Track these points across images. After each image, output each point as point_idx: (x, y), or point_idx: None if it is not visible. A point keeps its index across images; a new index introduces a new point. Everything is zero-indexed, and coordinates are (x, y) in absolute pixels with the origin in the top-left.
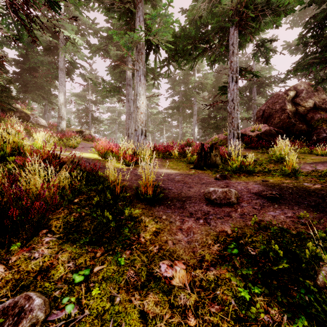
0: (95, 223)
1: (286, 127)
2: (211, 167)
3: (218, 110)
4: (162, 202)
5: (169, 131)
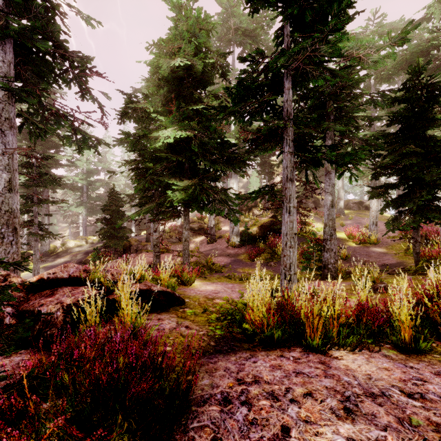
0: None
1: None
2: None
3: None
4: (348, 261)
5: None
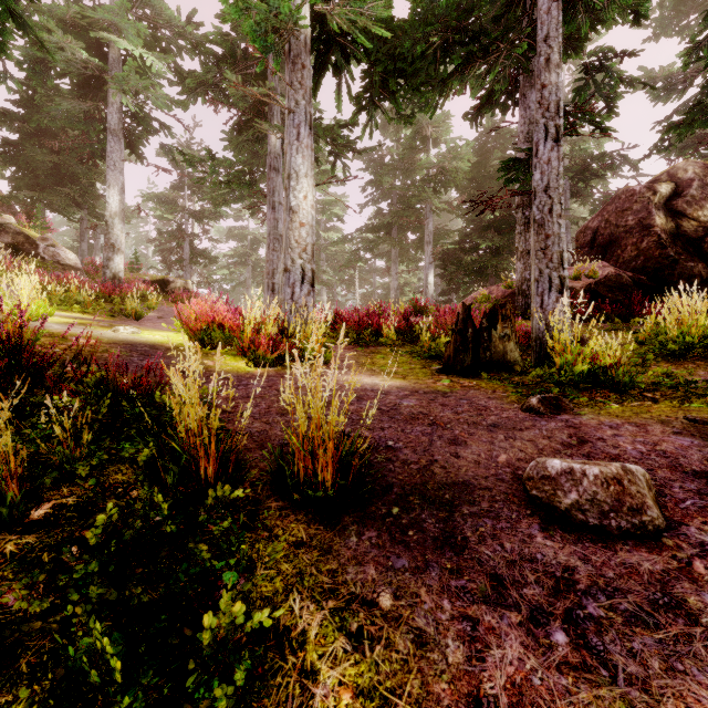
0: (62, 669)
1: (654, 269)
2: (494, 371)
3: (482, 233)
4: (369, 507)
5: (368, 282)
